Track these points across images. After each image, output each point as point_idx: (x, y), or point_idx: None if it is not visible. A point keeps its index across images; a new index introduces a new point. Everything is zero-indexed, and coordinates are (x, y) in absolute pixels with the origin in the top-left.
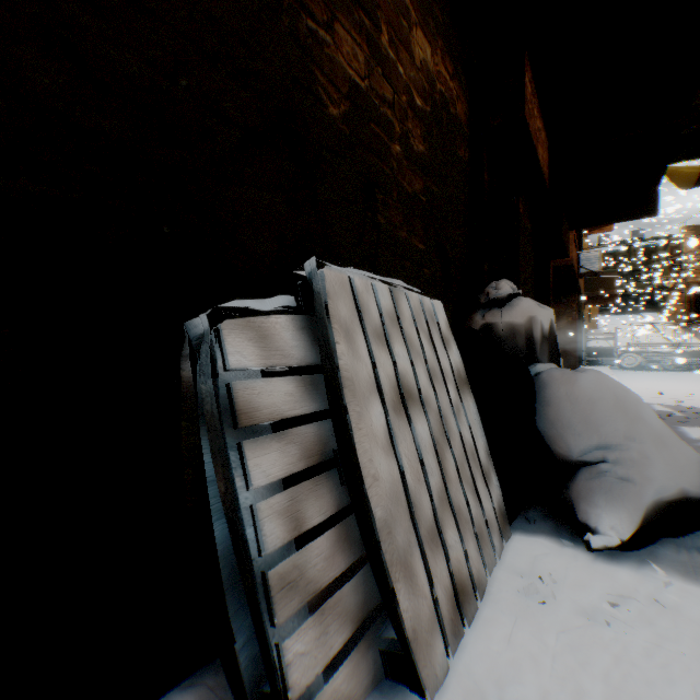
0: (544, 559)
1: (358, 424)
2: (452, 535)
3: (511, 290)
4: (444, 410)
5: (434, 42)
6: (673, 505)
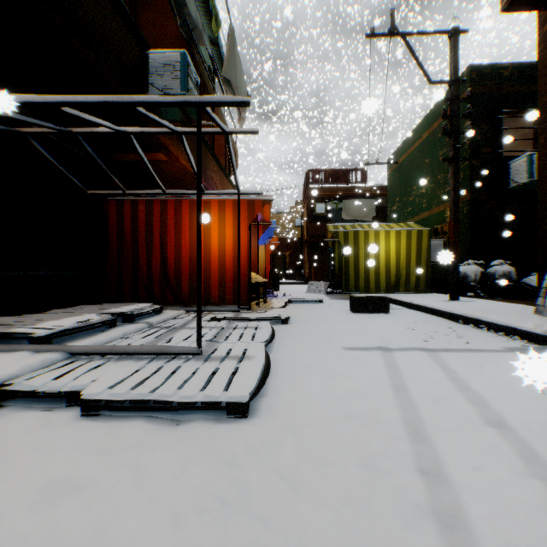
0: None
1: None
2: None
3: None
4: None
5: None
6: None
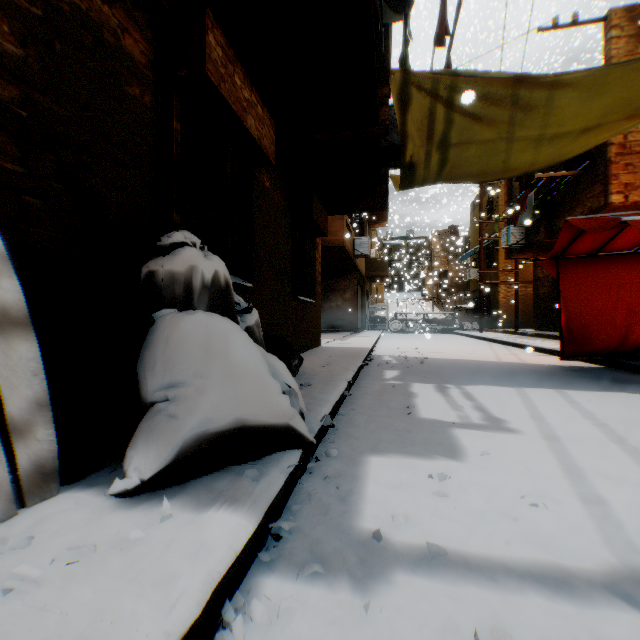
0: (53, 518)
1: None
2: None
3: (182, 240)
4: None
5: None
6: (226, 435)
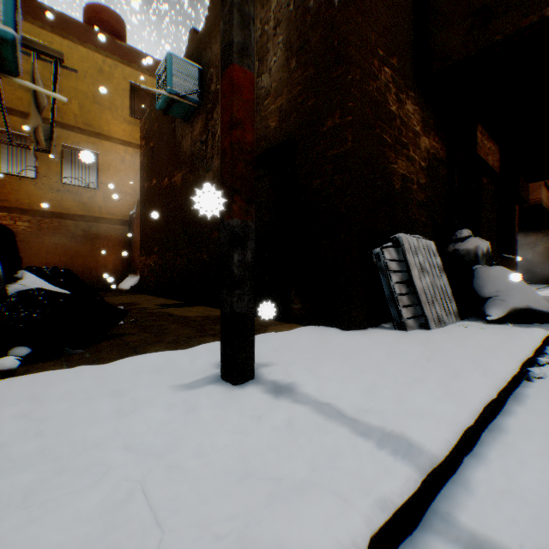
0: (469, 324)
1: (412, 272)
2: (436, 306)
3: (467, 234)
4: (434, 276)
5: (429, 134)
6: (522, 310)
